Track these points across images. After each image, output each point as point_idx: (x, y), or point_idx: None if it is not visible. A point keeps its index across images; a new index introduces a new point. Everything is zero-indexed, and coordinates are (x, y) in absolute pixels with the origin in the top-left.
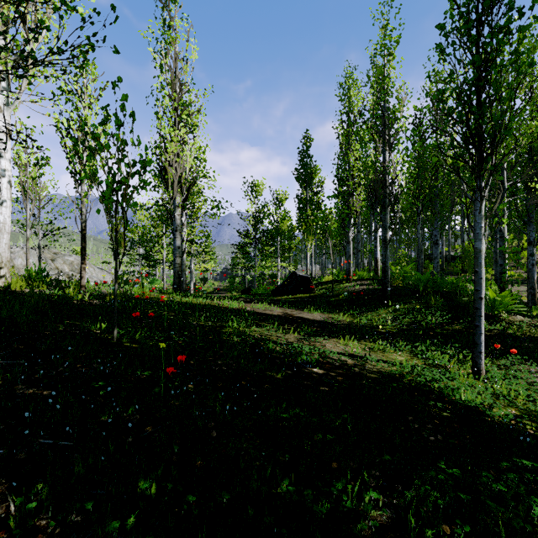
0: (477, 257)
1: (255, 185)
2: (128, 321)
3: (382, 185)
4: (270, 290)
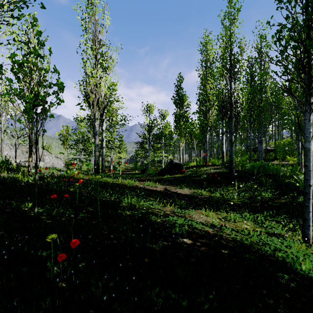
0: (306, 154)
1: (149, 107)
2: (50, 200)
3: (229, 104)
4: (158, 170)
